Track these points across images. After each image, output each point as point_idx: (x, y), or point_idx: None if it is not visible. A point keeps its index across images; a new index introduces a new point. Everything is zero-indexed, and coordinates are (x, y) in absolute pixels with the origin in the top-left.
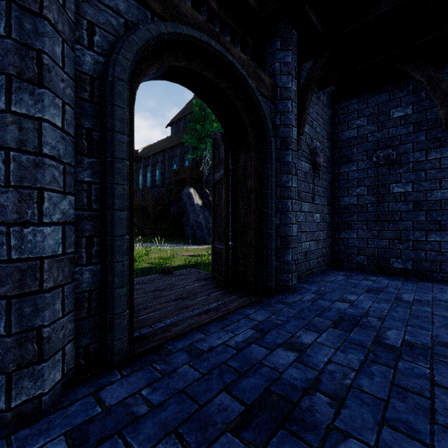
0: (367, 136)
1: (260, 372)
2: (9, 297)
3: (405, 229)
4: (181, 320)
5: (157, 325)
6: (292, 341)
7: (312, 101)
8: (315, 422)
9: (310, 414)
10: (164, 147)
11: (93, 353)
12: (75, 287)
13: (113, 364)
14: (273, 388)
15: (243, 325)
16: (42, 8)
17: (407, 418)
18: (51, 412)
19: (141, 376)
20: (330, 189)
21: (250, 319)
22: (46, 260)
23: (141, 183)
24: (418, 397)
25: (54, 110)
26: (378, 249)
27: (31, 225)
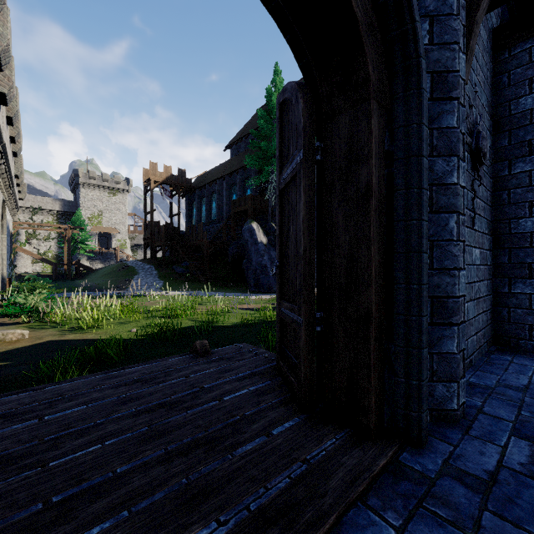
0: None
1: None
2: None
3: None
4: None
5: None
6: None
7: None
8: None
9: None
10: (222, 173)
11: None
12: None
13: None
14: None
15: None
16: None
17: None
18: None
19: None
20: (490, 205)
21: None
22: None
23: (195, 218)
24: None
25: None
26: None
27: None
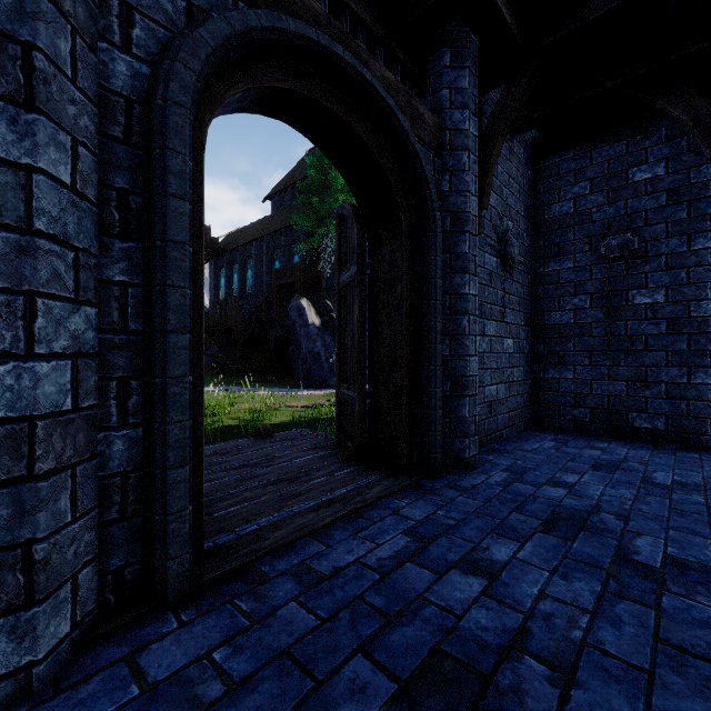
0: (591, 212)
1: (423, 615)
2: None
3: (654, 364)
4: (285, 518)
5: (244, 529)
6: (476, 556)
7: (501, 155)
8: None
9: (515, 700)
10: (261, 233)
11: (130, 581)
12: (97, 467)
13: (164, 601)
14: (446, 646)
15: (390, 528)
16: None
17: (690, 707)
18: (48, 696)
19: (214, 623)
20: (529, 299)
21: (401, 517)
22: (40, 422)
23: (224, 290)
24: (705, 666)
25: (57, 154)
26: (608, 397)
27: (13, 359)
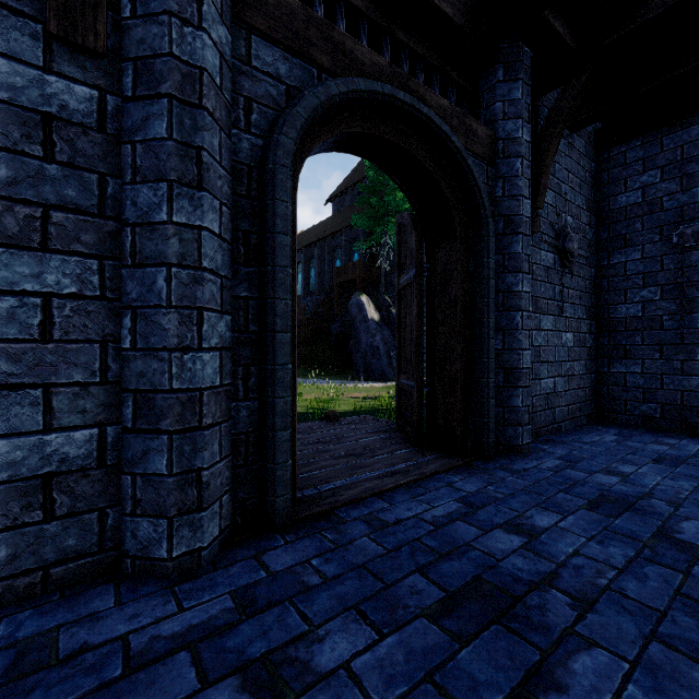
0: (662, 200)
1: (468, 555)
2: (171, 432)
3: None
4: (356, 482)
5: (323, 487)
6: (519, 522)
7: (559, 152)
8: (545, 623)
9: (539, 613)
10: (323, 234)
11: (250, 510)
12: (231, 427)
13: (273, 526)
14: (486, 576)
15: (444, 496)
16: (201, 98)
17: (693, 637)
18: (211, 570)
19: (309, 544)
20: (592, 292)
21: (454, 488)
22: (205, 392)
23: None
24: None
25: (213, 215)
26: (682, 393)
27: (191, 351)
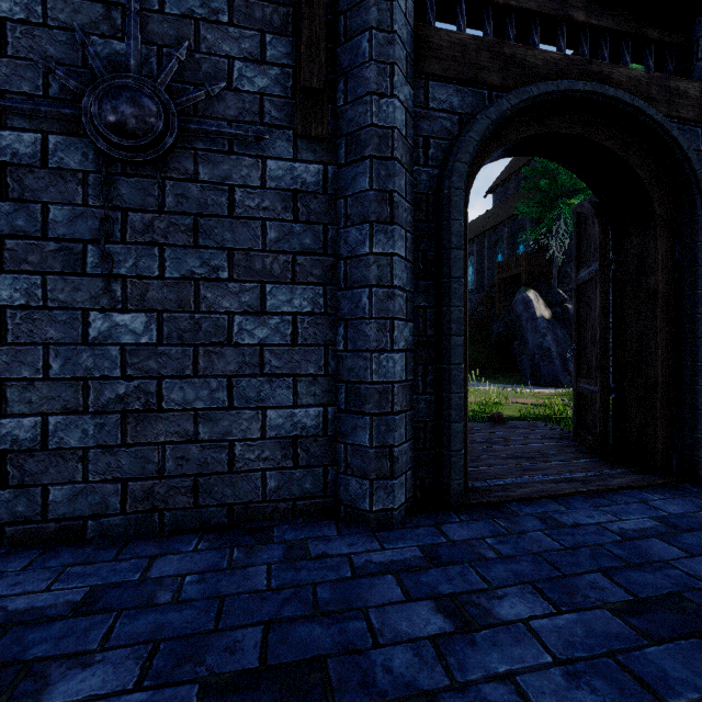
0: None
1: (665, 572)
2: (371, 415)
3: None
4: (527, 482)
5: (493, 481)
6: None
7: None
8: None
9: None
10: (482, 229)
11: (428, 488)
12: (412, 415)
13: (448, 505)
14: (688, 595)
15: (635, 511)
16: (393, 151)
17: None
18: (401, 527)
19: (482, 526)
20: None
21: (650, 506)
22: (396, 385)
23: None
24: None
25: (400, 243)
26: None
27: (385, 352)
